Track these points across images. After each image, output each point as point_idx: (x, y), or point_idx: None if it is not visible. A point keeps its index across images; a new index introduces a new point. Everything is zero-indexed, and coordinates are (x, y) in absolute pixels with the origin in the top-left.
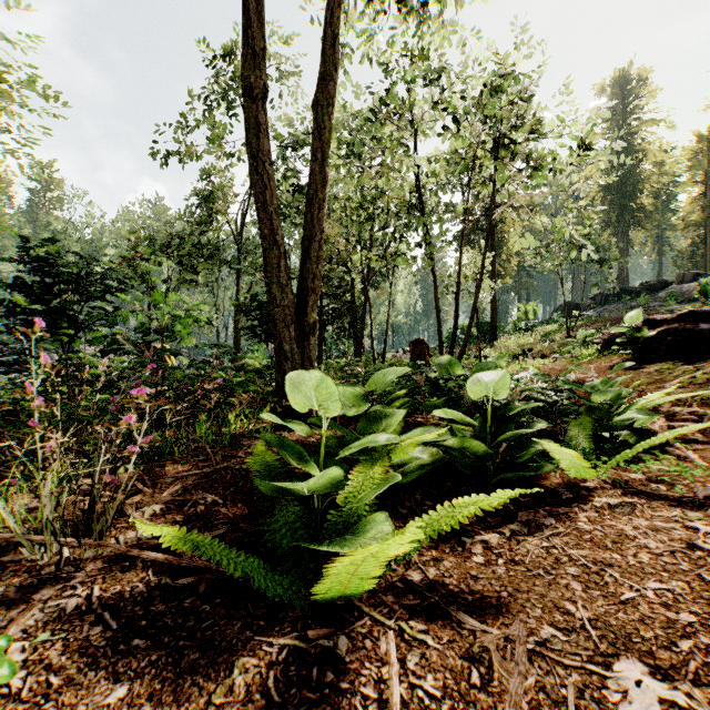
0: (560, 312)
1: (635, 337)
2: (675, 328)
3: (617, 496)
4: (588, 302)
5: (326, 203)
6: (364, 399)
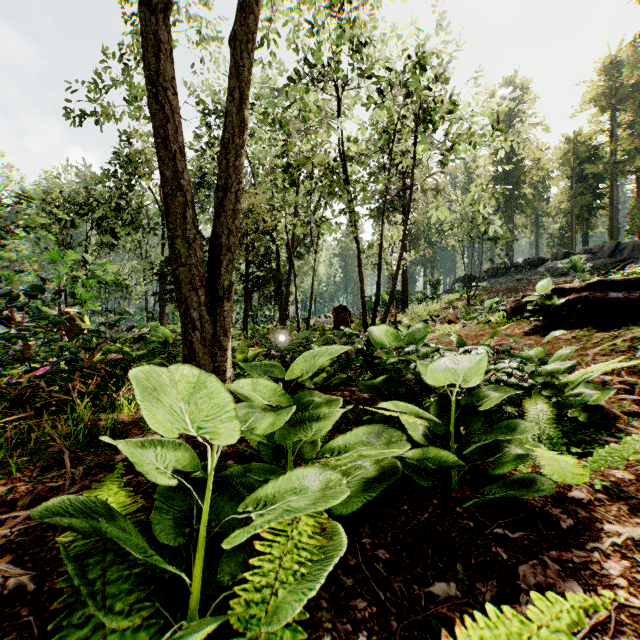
0: (461, 283)
1: (545, 305)
2: (586, 297)
3: (625, 516)
4: (482, 275)
5: (244, 149)
6: (285, 393)
